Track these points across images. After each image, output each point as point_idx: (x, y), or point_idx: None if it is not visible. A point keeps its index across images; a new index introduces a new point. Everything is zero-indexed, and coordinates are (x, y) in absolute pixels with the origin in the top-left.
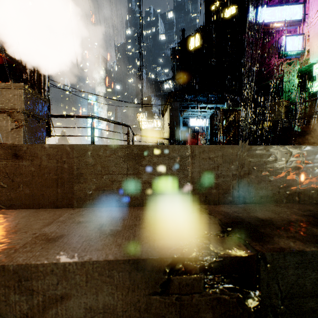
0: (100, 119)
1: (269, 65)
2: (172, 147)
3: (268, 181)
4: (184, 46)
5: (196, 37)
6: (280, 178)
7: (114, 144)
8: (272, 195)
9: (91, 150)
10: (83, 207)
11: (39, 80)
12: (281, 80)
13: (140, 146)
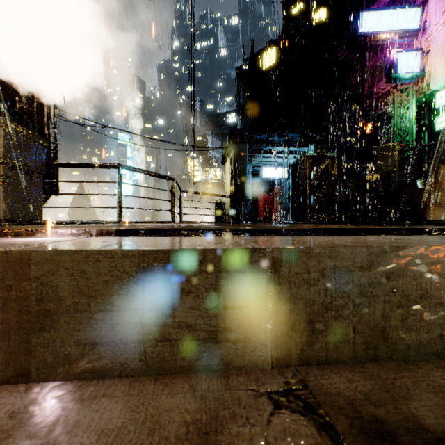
0: (130, 170)
1: (373, 93)
2: (234, 252)
3: (420, 315)
4: (253, 65)
5: (270, 51)
6: (444, 309)
7: (115, 249)
8: (429, 341)
9: (68, 261)
10: (50, 380)
11: (40, 111)
12: (390, 114)
13: (171, 251)
